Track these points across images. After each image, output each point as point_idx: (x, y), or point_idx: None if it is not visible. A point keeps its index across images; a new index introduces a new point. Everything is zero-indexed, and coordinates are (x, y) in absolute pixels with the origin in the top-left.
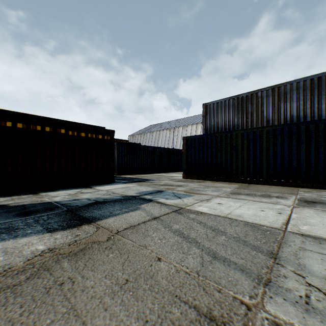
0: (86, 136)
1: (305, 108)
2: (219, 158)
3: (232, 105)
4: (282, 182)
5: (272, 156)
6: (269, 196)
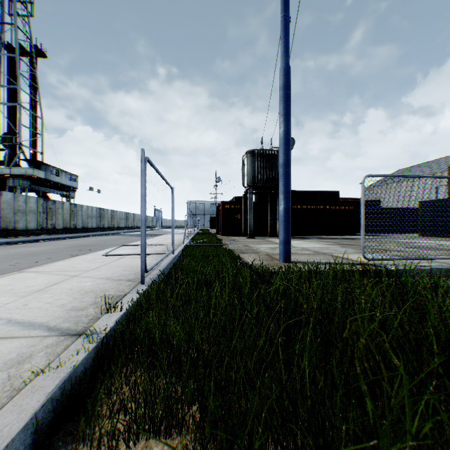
0: (338, 208)
1: None
2: None
3: None
4: None
5: None
6: None
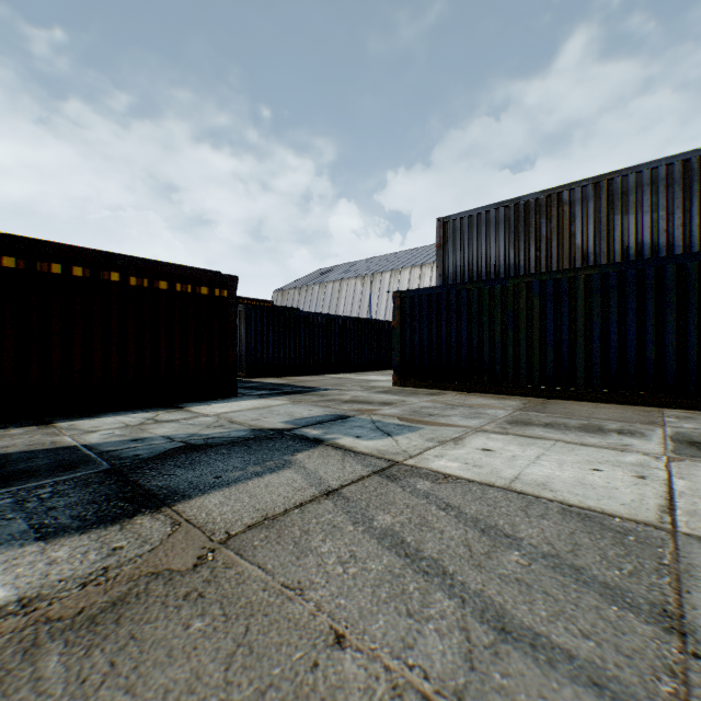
0: (171, 288)
1: (671, 226)
2: (476, 340)
3: (503, 221)
4: (623, 394)
5: (598, 336)
6: (601, 429)
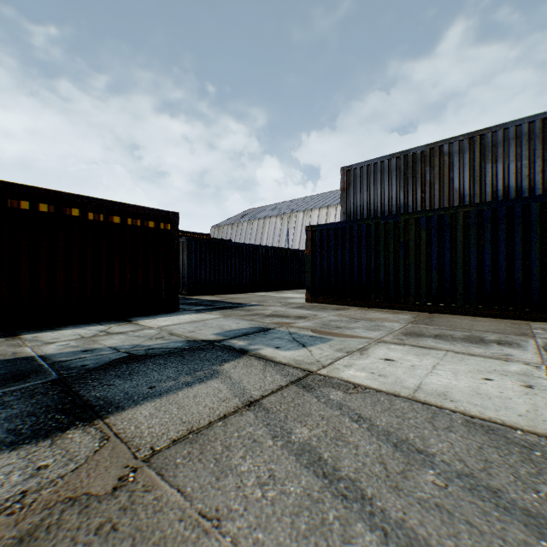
0: (123, 222)
1: (532, 172)
2: (374, 265)
3: (394, 169)
4: (496, 309)
5: (474, 261)
6: (482, 340)
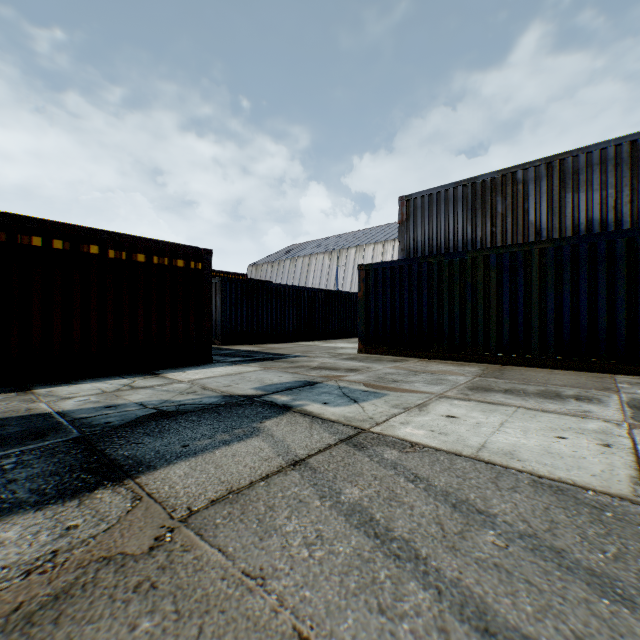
0: (148, 261)
1: (619, 203)
2: (437, 310)
3: (461, 199)
4: (576, 361)
5: (552, 306)
6: (559, 395)
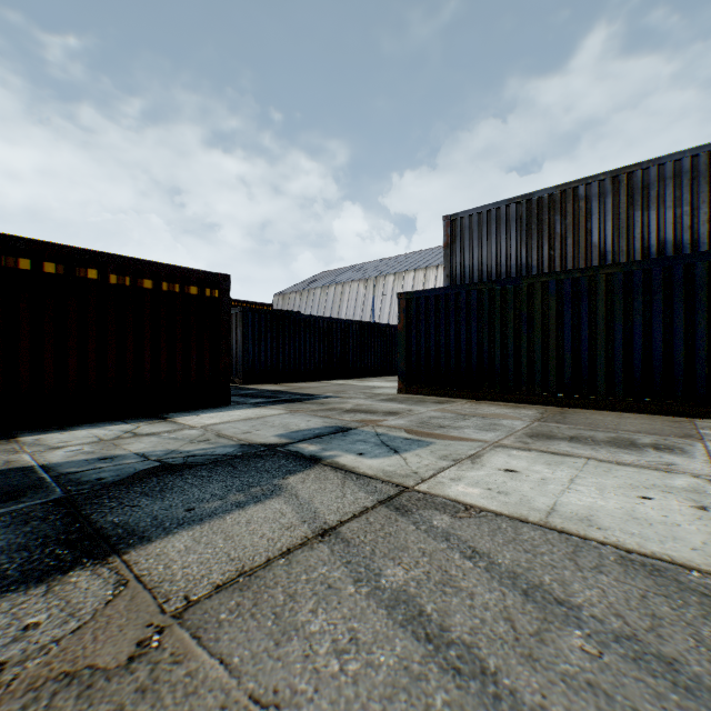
0: (156, 288)
1: (696, 222)
2: (488, 345)
3: (514, 219)
4: (649, 403)
5: (621, 339)
6: (634, 444)
